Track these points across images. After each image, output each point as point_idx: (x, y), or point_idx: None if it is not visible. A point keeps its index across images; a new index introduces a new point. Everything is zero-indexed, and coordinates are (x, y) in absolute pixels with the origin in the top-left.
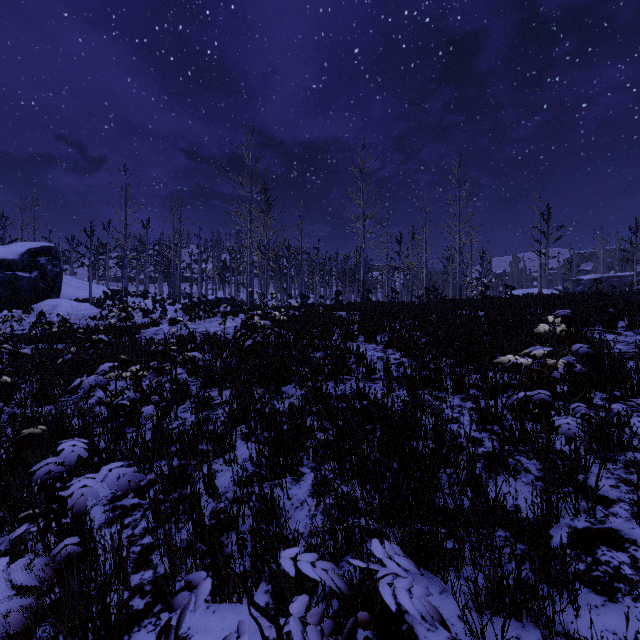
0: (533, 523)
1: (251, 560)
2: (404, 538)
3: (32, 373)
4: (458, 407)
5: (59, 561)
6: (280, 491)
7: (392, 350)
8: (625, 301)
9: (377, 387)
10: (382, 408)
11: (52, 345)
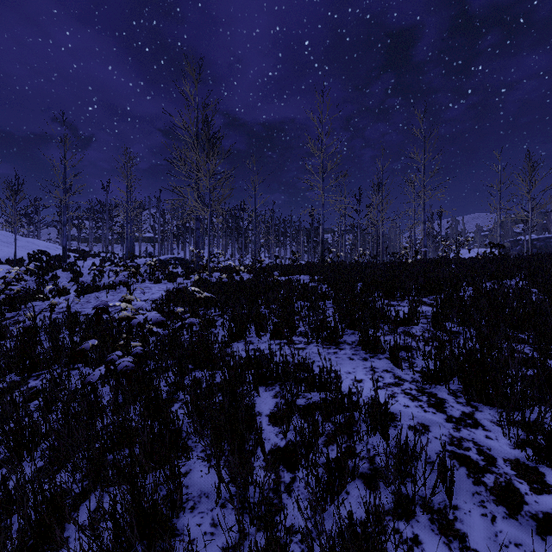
0: None
1: None
2: None
3: None
4: None
5: None
6: None
7: (448, 392)
8: None
9: None
10: None
11: None
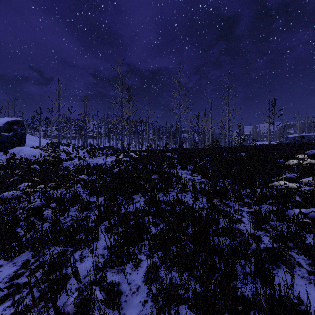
0: None
1: None
2: None
3: None
4: (239, 211)
5: None
6: (123, 276)
7: (196, 174)
8: None
9: (188, 196)
10: (193, 212)
11: (12, 171)
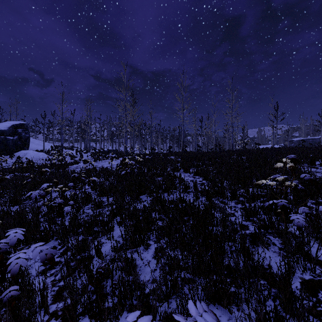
0: (280, 277)
1: (118, 299)
2: (206, 286)
3: (10, 188)
4: (234, 207)
5: (5, 301)
6: (137, 255)
7: (198, 176)
8: (319, 151)
9: (190, 196)
10: (193, 208)
11: (22, 174)
